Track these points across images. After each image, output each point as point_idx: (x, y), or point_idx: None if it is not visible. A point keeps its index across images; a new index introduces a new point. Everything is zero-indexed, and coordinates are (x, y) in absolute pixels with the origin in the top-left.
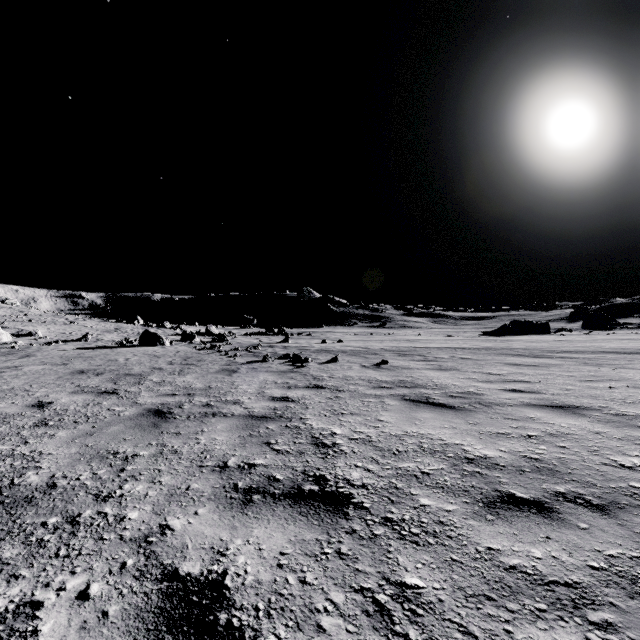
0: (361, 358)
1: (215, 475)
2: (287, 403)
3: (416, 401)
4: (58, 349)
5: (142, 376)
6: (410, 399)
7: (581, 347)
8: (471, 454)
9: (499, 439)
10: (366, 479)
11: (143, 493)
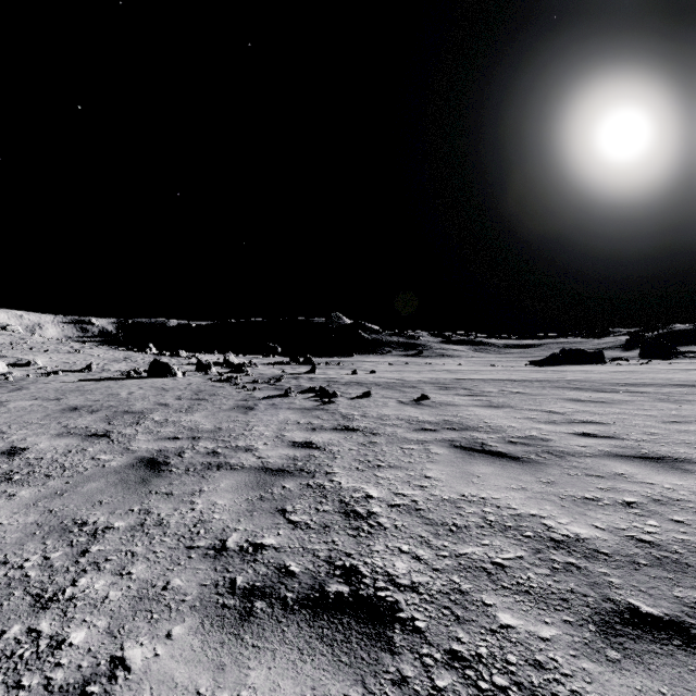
0: (397, 392)
1: (207, 563)
2: (310, 451)
3: (469, 449)
4: (56, 381)
5: (143, 414)
6: (461, 446)
7: (646, 379)
8: (557, 533)
9: (588, 508)
10: (416, 574)
11: (102, 594)
